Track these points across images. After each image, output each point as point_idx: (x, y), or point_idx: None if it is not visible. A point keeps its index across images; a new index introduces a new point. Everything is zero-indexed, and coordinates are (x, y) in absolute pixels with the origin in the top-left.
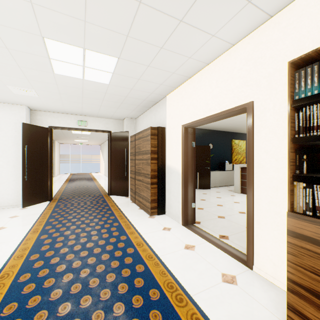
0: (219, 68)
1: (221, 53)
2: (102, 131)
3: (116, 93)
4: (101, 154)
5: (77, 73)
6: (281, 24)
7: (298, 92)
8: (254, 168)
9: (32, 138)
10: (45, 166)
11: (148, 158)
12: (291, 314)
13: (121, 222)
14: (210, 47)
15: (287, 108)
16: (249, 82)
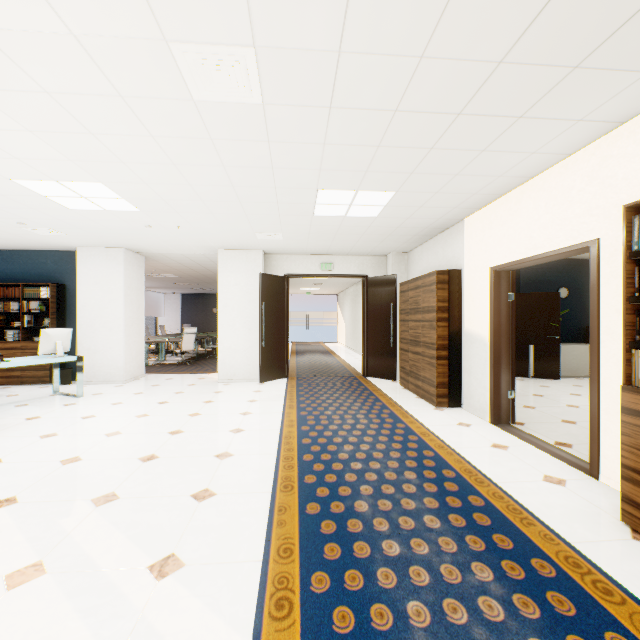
0: (550, 185)
1: (551, 164)
2: (354, 276)
3: (384, 225)
4: (338, 310)
5: (339, 212)
6: (638, 135)
7: (636, 241)
8: (601, 334)
9: (268, 292)
10: (281, 330)
11: (433, 319)
12: (624, 506)
13: (393, 410)
14: (531, 162)
15: (622, 261)
16: (593, 210)
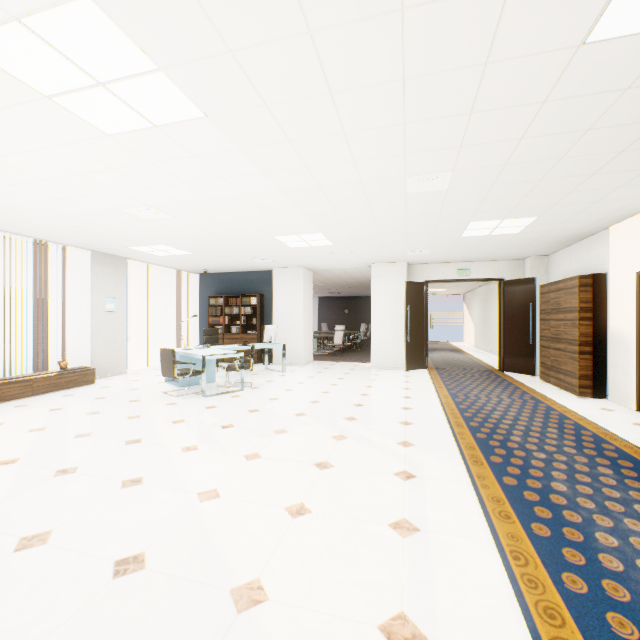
0: None
1: None
2: (490, 279)
3: (524, 237)
4: (464, 310)
5: (484, 233)
6: None
7: None
8: None
9: (412, 296)
10: (422, 328)
11: (575, 318)
12: None
13: (533, 395)
14: None
15: None
16: None
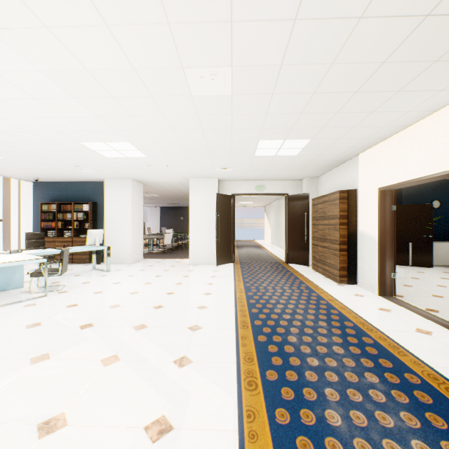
0: (421, 131)
1: (422, 117)
2: (279, 194)
3: (301, 160)
4: (265, 217)
5: (271, 153)
6: None
7: None
8: None
9: (221, 206)
10: (230, 231)
11: (336, 223)
12: None
13: (308, 285)
14: (407, 117)
15: None
16: None
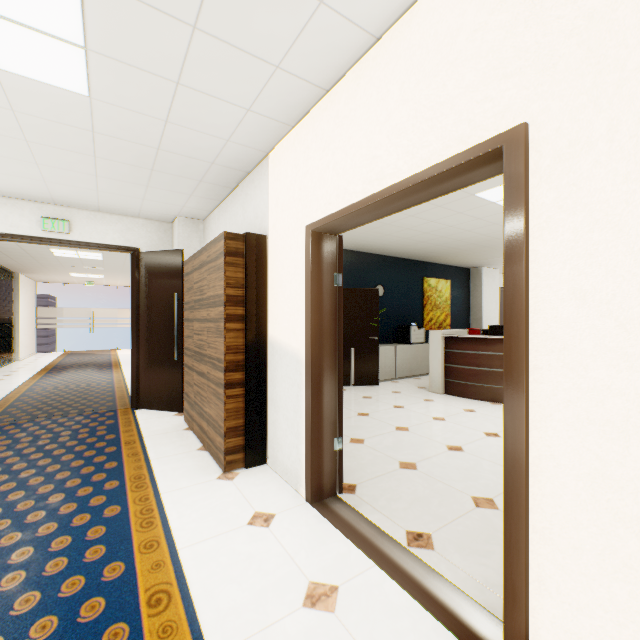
0: (411, 42)
1: None
2: (115, 247)
3: (126, 133)
4: None
5: None
6: None
7: None
8: (532, 350)
9: None
10: None
11: (220, 317)
12: None
13: (130, 503)
14: None
15: None
16: (511, 63)
